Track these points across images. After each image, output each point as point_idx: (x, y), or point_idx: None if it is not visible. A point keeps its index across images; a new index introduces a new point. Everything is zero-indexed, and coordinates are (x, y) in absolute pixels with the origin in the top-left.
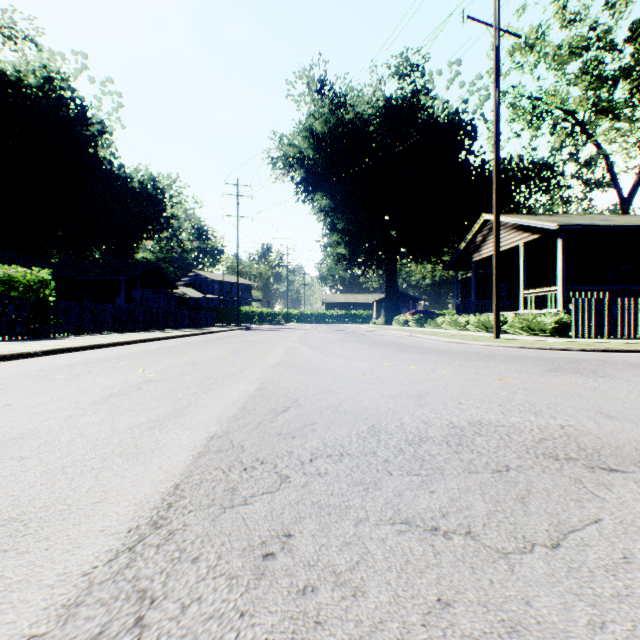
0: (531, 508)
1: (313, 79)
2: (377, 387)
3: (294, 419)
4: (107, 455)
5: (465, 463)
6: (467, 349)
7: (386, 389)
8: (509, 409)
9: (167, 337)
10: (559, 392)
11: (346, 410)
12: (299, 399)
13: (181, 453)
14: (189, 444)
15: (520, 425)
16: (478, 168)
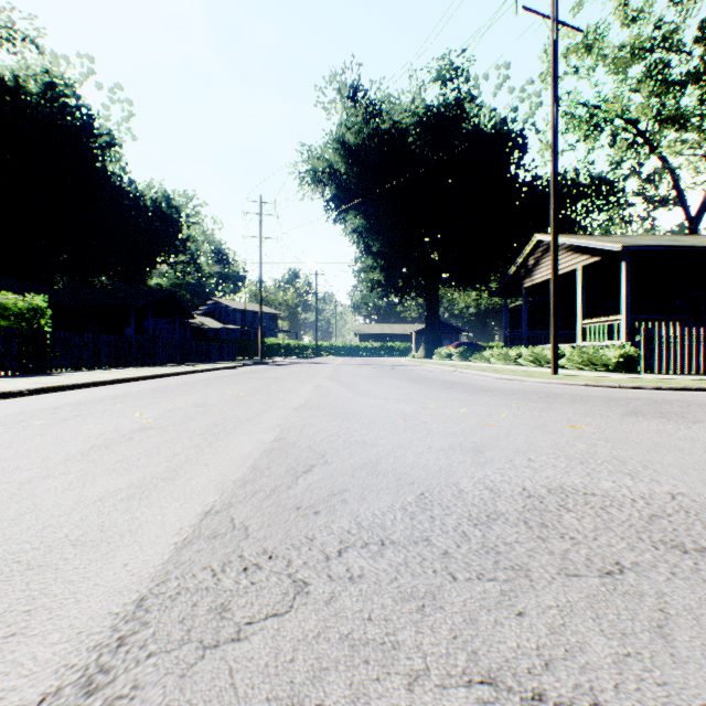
0: (680, 649)
1: (345, 85)
2: (423, 437)
3: (319, 484)
4: (56, 543)
5: (558, 558)
6: (523, 387)
7: (434, 439)
8: (595, 469)
9: (179, 373)
10: (650, 444)
11: (386, 470)
12: (326, 454)
13: (160, 540)
14: (174, 524)
15: (616, 493)
16: (529, 184)
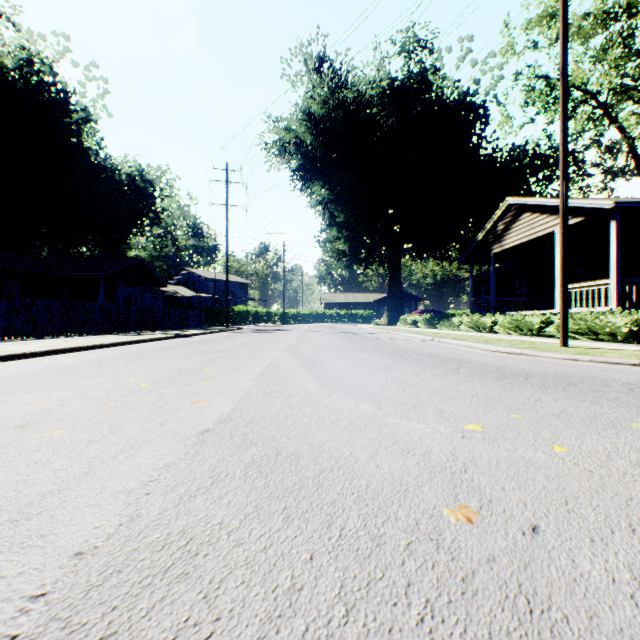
0: None
1: (311, 57)
2: None
3: None
4: None
5: None
6: (555, 368)
7: None
8: None
9: (117, 343)
10: None
11: None
12: None
13: None
14: None
15: None
16: (493, 153)
